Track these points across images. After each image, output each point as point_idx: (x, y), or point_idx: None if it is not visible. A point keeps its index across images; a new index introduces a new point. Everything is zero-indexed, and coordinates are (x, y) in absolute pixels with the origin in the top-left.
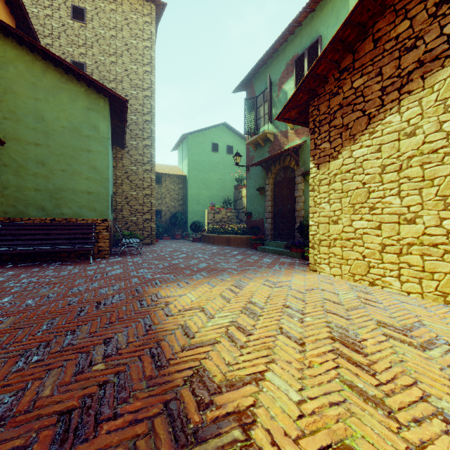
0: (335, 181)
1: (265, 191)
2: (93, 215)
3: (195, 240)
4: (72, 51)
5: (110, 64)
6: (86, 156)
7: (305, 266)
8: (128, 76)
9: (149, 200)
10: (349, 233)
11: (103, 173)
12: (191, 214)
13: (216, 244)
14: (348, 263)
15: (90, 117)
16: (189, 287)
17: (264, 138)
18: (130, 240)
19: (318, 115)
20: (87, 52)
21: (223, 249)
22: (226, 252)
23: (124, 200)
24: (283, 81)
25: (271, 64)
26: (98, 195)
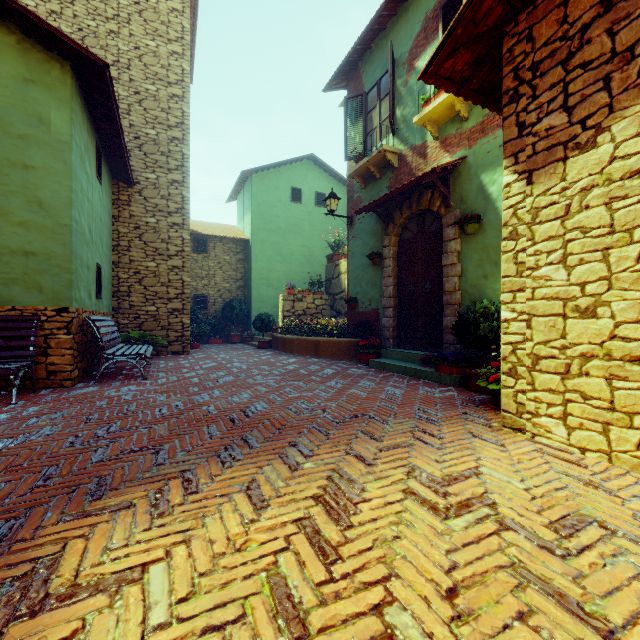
0: (587, 206)
1: (382, 259)
2: (37, 300)
3: (262, 345)
4: (35, 6)
5: (107, 35)
6: (21, 177)
7: (483, 412)
8: (140, 59)
9: (179, 277)
10: (637, 342)
11: (59, 214)
12: (257, 302)
13: (296, 353)
14: (634, 423)
15: (29, 98)
16: (181, 517)
17: (380, 164)
18: (131, 348)
19: (528, 53)
20: (63, 10)
21: (307, 365)
22: (312, 370)
23: (132, 277)
24: (418, 54)
25: (394, 27)
26: (47, 258)
